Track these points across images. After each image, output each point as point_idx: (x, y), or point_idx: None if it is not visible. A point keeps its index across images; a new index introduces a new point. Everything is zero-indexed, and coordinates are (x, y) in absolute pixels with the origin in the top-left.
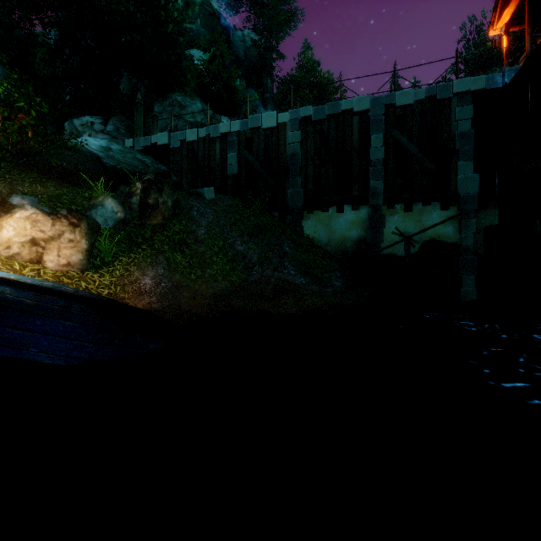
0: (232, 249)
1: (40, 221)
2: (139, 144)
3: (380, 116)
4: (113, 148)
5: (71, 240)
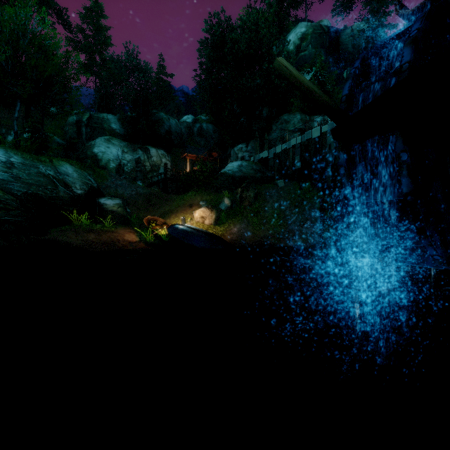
0: (283, 214)
1: (204, 211)
2: (256, 159)
3: None
4: (243, 165)
5: (211, 216)
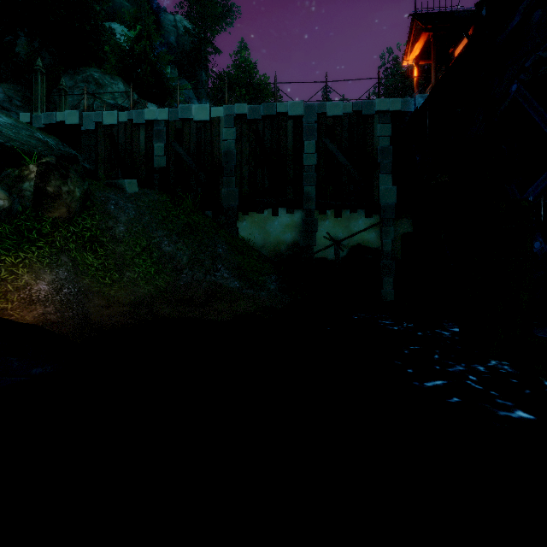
0: (157, 250)
1: None
2: (39, 121)
3: (313, 123)
4: (1, 120)
5: None
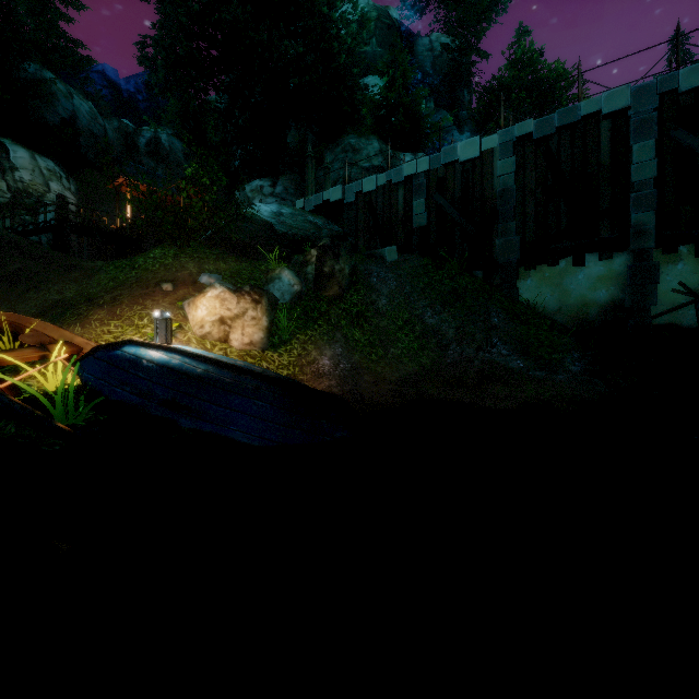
0: (420, 323)
1: (228, 299)
2: (309, 204)
3: (650, 112)
4: (284, 212)
5: (253, 318)
